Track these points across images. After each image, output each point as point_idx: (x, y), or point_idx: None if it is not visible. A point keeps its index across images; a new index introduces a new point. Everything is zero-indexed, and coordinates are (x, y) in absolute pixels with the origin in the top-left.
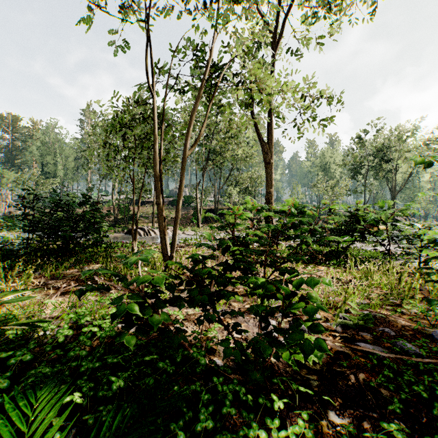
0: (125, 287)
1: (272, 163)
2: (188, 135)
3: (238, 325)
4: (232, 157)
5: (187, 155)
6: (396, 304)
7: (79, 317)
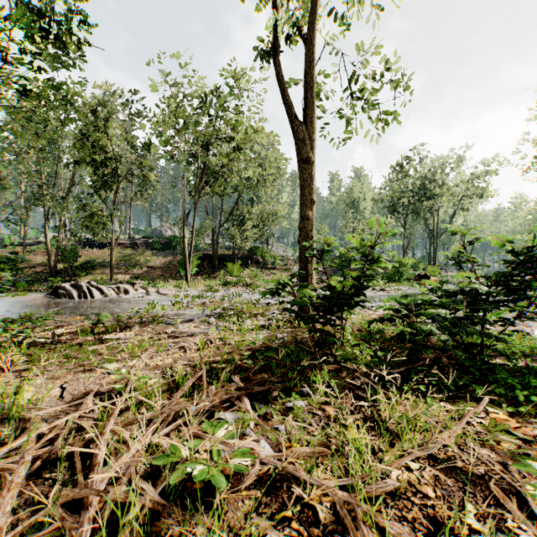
0: None
1: (312, 160)
2: None
3: None
4: (237, 181)
5: None
6: None
7: None
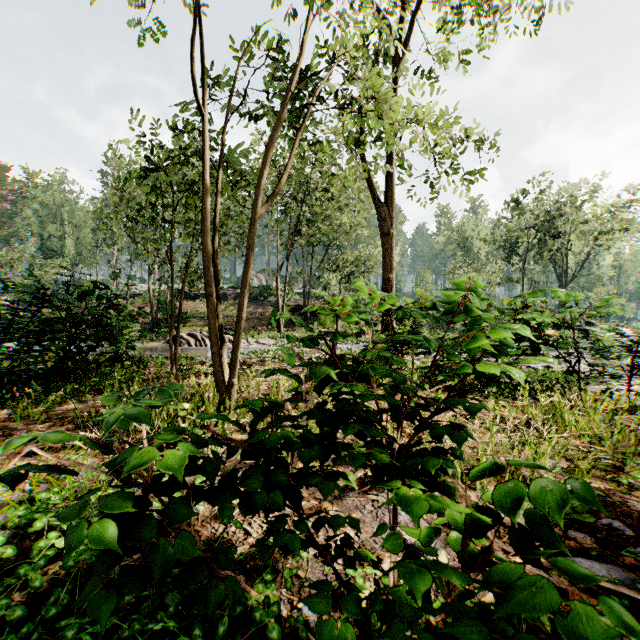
0: (108, 468)
1: (392, 234)
2: (259, 181)
3: (349, 543)
4: (330, 229)
5: (256, 214)
6: (617, 470)
7: (34, 517)
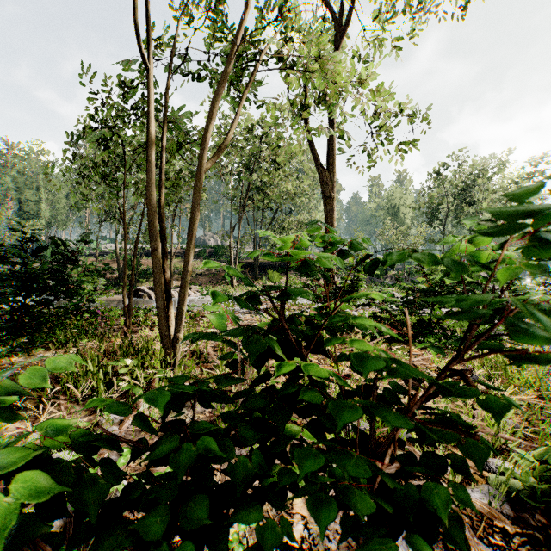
0: None
1: (333, 197)
2: (204, 135)
3: None
4: (277, 195)
5: (202, 167)
6: None
7: None
